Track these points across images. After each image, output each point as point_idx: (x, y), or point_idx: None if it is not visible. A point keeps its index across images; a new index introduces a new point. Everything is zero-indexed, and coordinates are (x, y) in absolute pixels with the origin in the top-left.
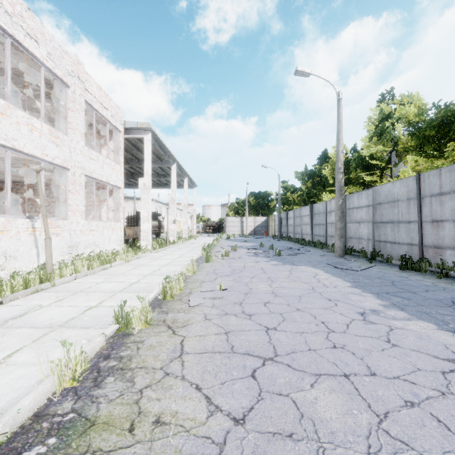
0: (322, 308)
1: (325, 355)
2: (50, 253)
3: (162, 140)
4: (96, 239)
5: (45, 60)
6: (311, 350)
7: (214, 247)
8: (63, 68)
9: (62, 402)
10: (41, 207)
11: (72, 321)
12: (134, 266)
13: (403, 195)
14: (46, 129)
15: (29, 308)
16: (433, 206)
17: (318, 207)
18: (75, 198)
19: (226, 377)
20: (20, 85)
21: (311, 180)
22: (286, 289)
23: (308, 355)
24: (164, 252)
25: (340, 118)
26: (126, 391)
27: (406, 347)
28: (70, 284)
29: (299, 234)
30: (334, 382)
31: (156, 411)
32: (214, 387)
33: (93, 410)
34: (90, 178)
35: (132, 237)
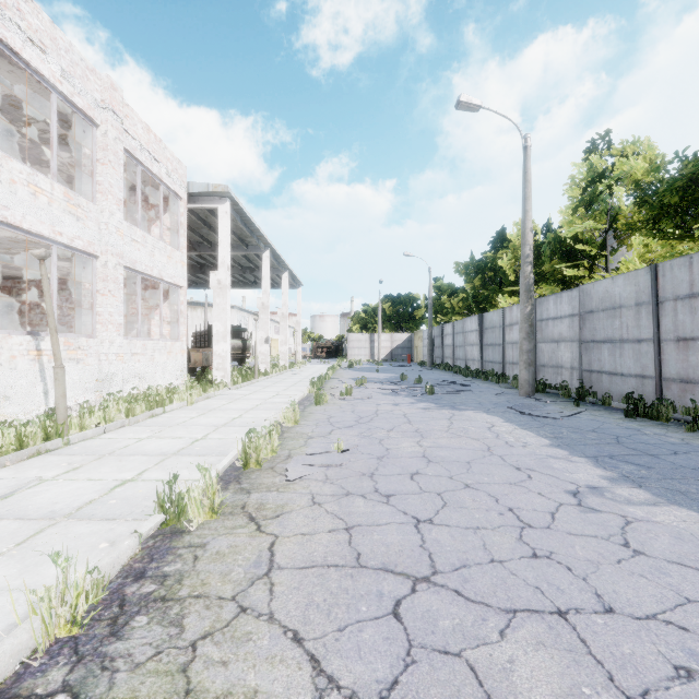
0: (507, 484)
1: (519, 571)
2: (63, 391)
3: (247, 212)
4: (142, 369)
5: (58, 82)
6: (494, 561)
7: (329, 381)
8: (88, 96)
9: (47, 669)
10: (48, 317)
11: (88, 507)
12: (201, 411)
13: (629, 297)
14: (60, 192)
15: (20, 483)
16: (679, 315)
17: (491, 317)
18: (108, 303)
19: (347, 617)
20: (21, 124)
21: (480, 275)
22: (445, 450)
23: (491, 572)
24: (250, 387)
25: (528, 177)
26: (167, 645)
27: (658, 556)
28: (94, 442)
29: (461, 361)
30: (541, 626)
31: (219, 690)
32: (326, 638)
33: (102, 687)
34: (132, 272)
35: (201, 364)
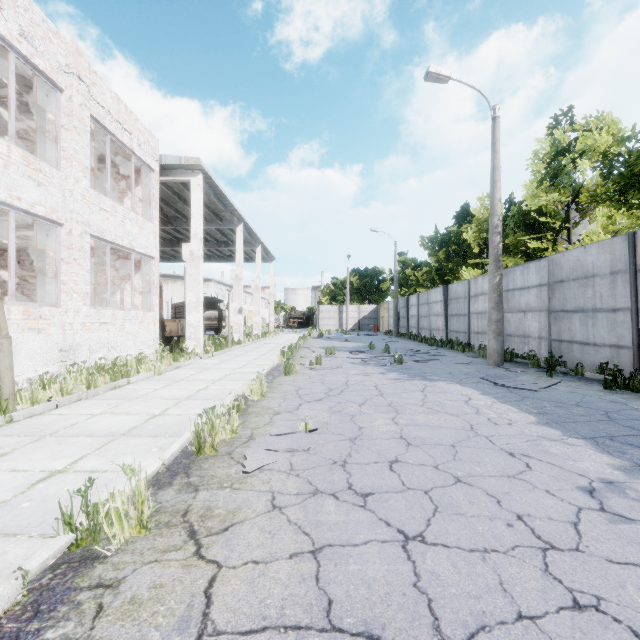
0: (505, 477)
1: (565, 639)
2: (9, 363)
3: (220, 186)
4: (111, 338)
5: (16, 41)
6: (523, 617)
7: (299, 350)
8: (51, 59)
9: None
10: None
11: None
12: (168, 381)
13: (603, 266)
14: (18, 156)
15: None
16: None
17: (455, 289)
18: (72, 272)
19: None
20: None
21: (444, 249)
22: (424, 429)
23: None
24: (222, 357)
25: (497, 147)
26: None
27: None
28: (41, 419)
29: (426, 330)
30: None
31: None
32: None
33: None
34: (101, 241)
35: (176, 333)
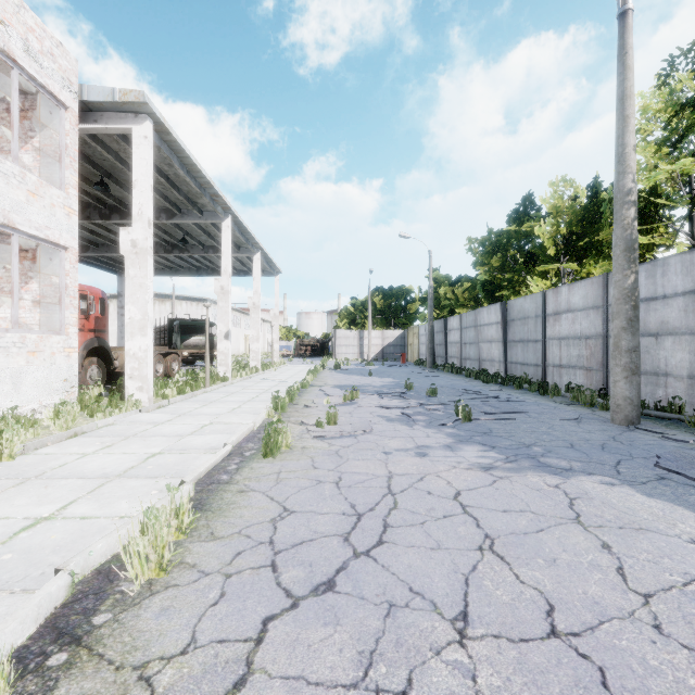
0: None
1: None
2: None
3: (188, 151)
4: None
5: None
6: None
7: (306, 390)
8: None
9: None
10: None
11: None
12: None
13: None
14: None
15: None
16: None
17: (520, 305)
18: None
19: None
20: None
21: (498, 255)
22: None
23: None
24: (183, 405)
25: (630, 60)
26: None
27: None
28: None
29: (473, 361)
30: None
31: None
32: None
33: None
34: None
35: None
